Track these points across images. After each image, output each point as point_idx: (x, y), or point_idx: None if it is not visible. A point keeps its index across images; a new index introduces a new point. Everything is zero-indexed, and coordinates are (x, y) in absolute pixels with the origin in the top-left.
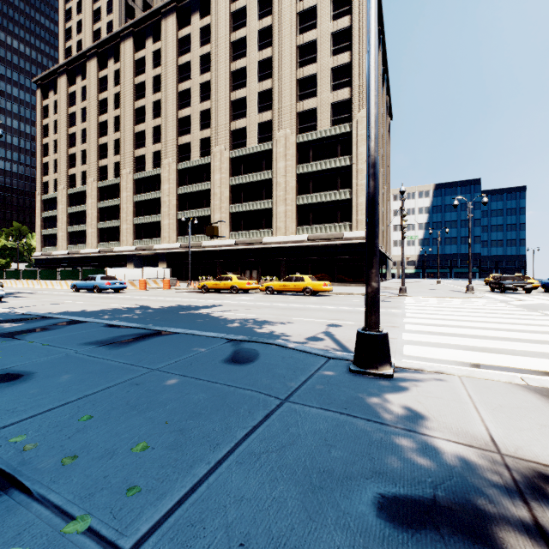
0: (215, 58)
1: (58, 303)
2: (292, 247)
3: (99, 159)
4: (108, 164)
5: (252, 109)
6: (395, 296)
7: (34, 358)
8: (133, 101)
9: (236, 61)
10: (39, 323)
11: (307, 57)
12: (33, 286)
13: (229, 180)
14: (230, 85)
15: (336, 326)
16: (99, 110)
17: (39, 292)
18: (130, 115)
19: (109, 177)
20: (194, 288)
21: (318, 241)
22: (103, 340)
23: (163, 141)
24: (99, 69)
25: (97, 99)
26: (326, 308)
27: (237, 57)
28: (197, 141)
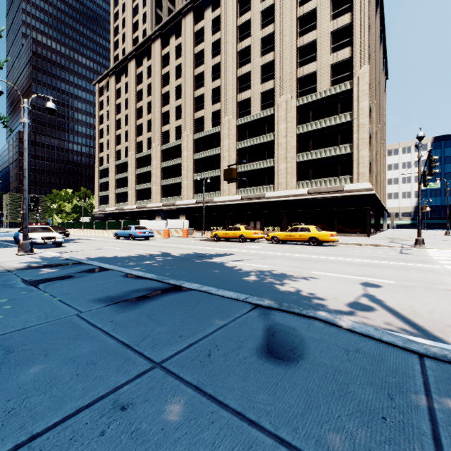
0: (224, 42)
1: (100, 248)
2: (292, 200)
3: (137, 137)
4: (143, 140)
5: (256, 81)
6: (410, 247)
7: (30, 322)
8: (160, 88)
9: (242, 42)
10: (70, 270)
11: (307, 26)
12: (90, 234)
13: (236, 144)
14: (236, 63)
15: (374, 286)
16: (137, 99)
17: (92, 238)
18: (158, 99)
19: (143, 149)
20: (207, 237)
21: (318, 194)
22: (114, 295)
23: (183, 118)
24: (137, 68)
25: (135, 90)
26: (342, 260)
27: (242, 38)
28: (209, 114)
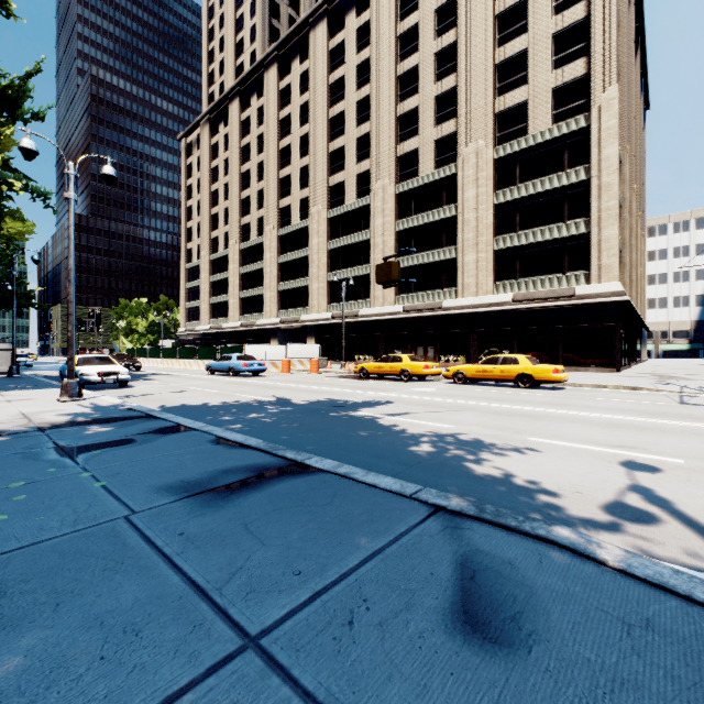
0: (376, 64)
1: (184, 390)
2: (486, 313)
3: (242, 217)
4: (250, 221)
5: (427, 122)
6: (696, 393)
7: (47, 531)
8: (277, 141)
9: (404, 60)
10: (132, 429)
11: (511, 29)
12: (172, 366)
13: (394, 225)
14: (396, 95)
15: (647, 469)
16: (242, 158)
17: (174, 373)
18: (274, 158)
19: (251, 236)
20: (349, 372)
21: (530, 302)
22: (192, 479)
23: (311, 185)
24: (242, 111)
25: (239, 146)
26: (579, 416)
27: (405, 55)
28: (353, 178)
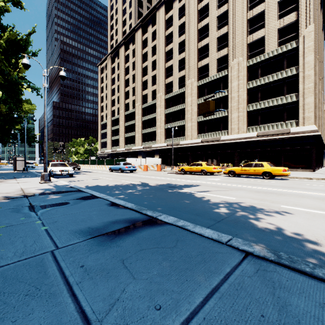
0: (188, 24)
1: (98, 178)
2: (243, 142)
3: (125, 100)
4: (129, 101)
5: (213, 50)
6: None
7: (4, 259)
8: (141, 64)
9: (201, 21)
10: (69, 197)
11: (256, 1)
12: (94, 168)
13: (197, 100)
14: (197, 38)
15: None
16: (125, 73)
17: (95, 171)
18: (140, 72)
19: (130, 108)
20: (175, 171)
21: (266, 136)
22: (94, 226)
23: (157, 83)
24: (125, 51)
25: (124, 67)
26: (304, 193)
27: (202, 19)
28: (177, 79)
